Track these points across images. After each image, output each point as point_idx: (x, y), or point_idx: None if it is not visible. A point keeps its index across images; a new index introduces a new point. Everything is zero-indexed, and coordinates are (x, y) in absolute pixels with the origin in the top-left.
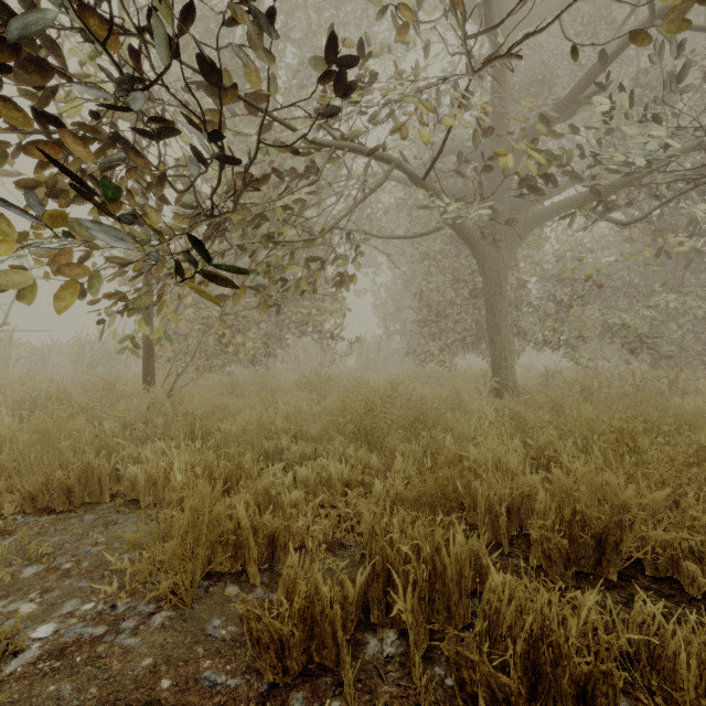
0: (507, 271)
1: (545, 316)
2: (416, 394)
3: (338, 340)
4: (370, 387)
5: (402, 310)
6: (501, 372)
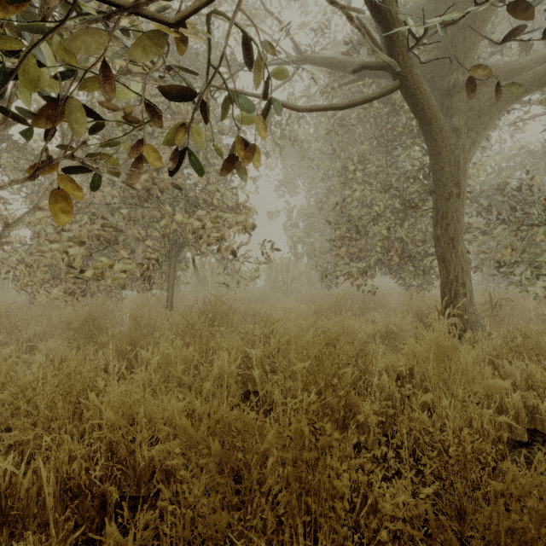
0: (467, 167)
1: (483, 232)
2: (350, 335)
3: (242, 260)
4: (285, 334)
5: (310, 232)
6: (458, 301)
